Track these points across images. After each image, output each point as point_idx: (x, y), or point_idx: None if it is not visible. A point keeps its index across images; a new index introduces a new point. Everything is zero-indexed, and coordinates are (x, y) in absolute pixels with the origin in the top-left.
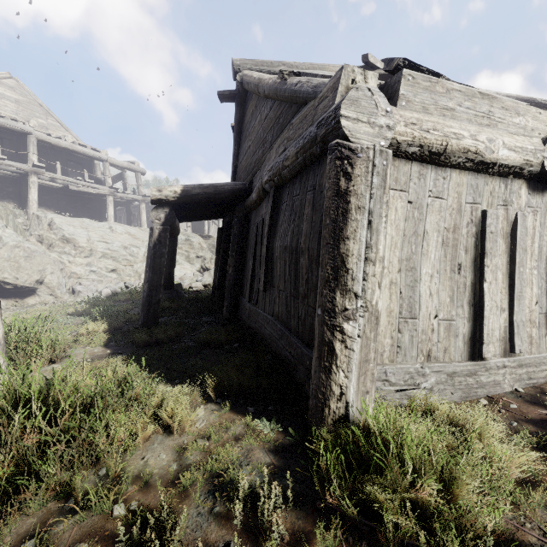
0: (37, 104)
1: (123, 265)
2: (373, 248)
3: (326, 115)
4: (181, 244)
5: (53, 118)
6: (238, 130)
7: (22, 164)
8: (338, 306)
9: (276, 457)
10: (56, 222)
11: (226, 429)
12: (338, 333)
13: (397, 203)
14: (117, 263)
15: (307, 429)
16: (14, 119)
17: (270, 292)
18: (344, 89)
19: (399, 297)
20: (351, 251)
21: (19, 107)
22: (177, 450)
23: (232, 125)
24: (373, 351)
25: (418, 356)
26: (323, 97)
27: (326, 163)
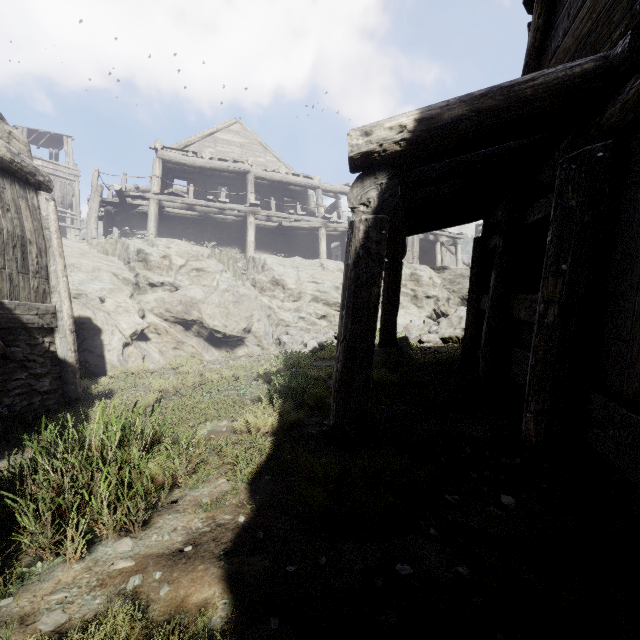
0: (257, 143)
1: (334, 310)
2: None
3: None
4: (405, 281)
5: (270, 154)
6: None
7: (241, 205)
8: None
9: None
10: (268, 263)
11: None
12: None
13: None
14: (327, 308)
15: None
16: (235, 160)
17: None
18: None
19: None
20: None
21: (243, 150)
22: None
23: None
24: None
25: None
26: None
27: None
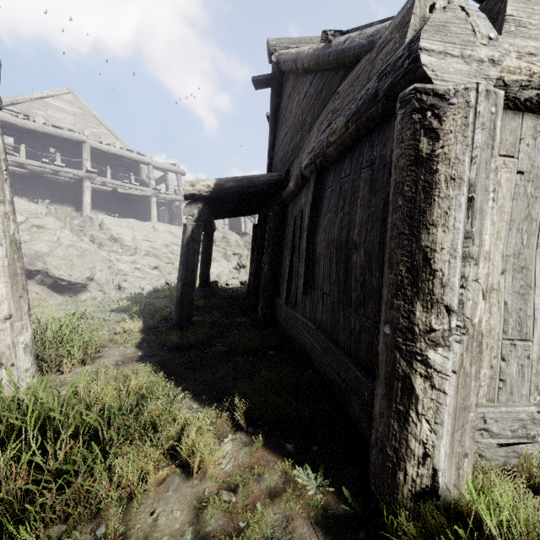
0: (91, 115)
1: (164, 262)
2: (476, 238)
3: (392, 59)
4: (219, 242)
5: (104, 127)
6: (274, 118)
7: (78, 170)
8: (418, 324)
9: (327, 538)
10: (106, 223)
11: (257, 476)
12: (418, 365)
13: (501, 175)
14: (159, 261)
15: (368, 492)
16: (71, 130)
17: (311, 295)
18: (418, 21)
19: (503, 310)
20: (440, 244)
21: (76, 119)
22: (194, 506)
23: (267, 114)
24: (475, 394)
25: (531, 395)
26: (384, 42)
27: (392, 126)
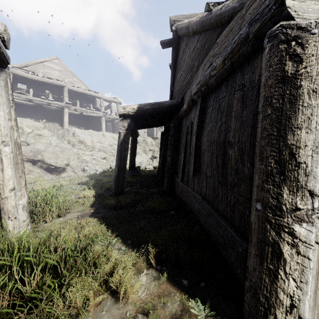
0: (68, 71)
1: (109, 155)
2: None
3: (260, 9)
4: (141, 143)
5: (76, 77)
6: (174, 66)
7: (61, 103)
8: (285, 204)
9: None
10: (76, 132)
11: (163, 304)
12: (286, 235)
13: None
14: (106, 154)
15: None
16: (57, 79)
17: (198, 177)
18: None
19: None
20: (304, 142)
21: (60, 73)
22: None
23: (169, 64)
24: None
25: None
26: (252, 1)
27: (259, 58)
